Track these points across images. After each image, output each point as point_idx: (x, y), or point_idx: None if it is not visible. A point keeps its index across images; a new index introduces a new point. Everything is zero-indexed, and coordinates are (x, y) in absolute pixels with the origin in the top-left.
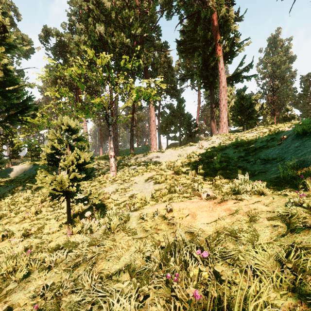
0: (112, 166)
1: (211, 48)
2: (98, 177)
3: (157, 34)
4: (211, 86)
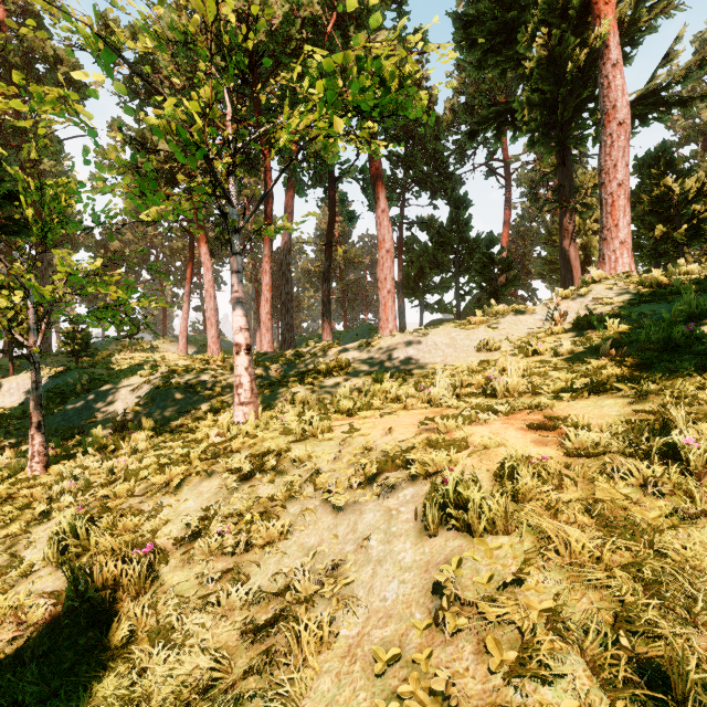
0: (239, 384)
1: (577, 3)
2: (197, 423)
3: (396, 9)
4: (564, 138)
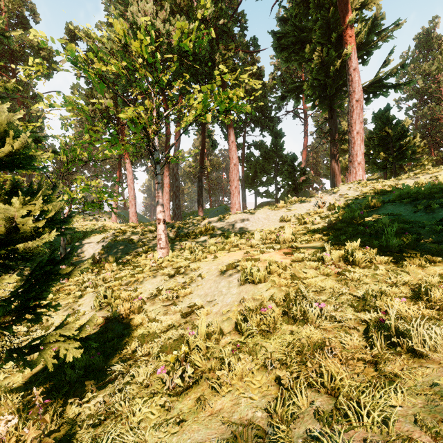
0: (160, 239)
1: (335, 35)
2: (137, 258)
3: (240, 26)
4: (331, 104)
